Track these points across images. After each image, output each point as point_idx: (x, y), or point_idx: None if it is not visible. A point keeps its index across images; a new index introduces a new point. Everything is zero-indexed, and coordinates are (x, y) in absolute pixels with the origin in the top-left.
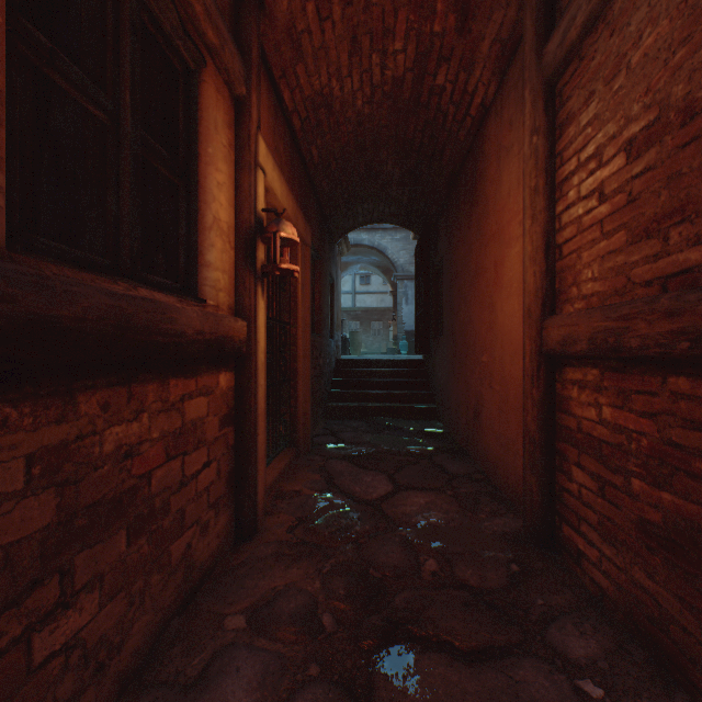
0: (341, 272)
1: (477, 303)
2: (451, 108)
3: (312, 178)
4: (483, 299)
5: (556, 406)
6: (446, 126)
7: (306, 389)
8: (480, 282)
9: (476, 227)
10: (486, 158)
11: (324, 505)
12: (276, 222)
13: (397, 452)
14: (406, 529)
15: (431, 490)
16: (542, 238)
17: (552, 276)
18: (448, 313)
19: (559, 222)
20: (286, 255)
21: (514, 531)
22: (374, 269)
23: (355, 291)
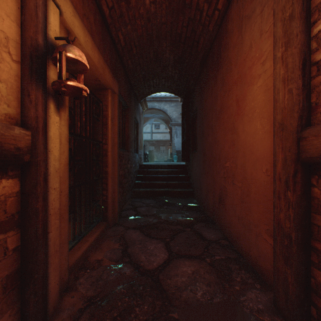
0: (145, 122)
1: (222, 129)
2: (205, 5)
3: (121, 56)
4: (226, 126)
5: (313, 208)
6: (202, 21)
7: (115, 184)
8: (224, 115)
9: (221, 82)
10: (229, 33)
11: (114, 278)
12: (64, 44)
13: (171, 222)
14: (178, 309)
15: (195, 258)
16: (299, 58)
17: (308, 92)
18: (200, 138)
19: (319, 40)
20: (80, 80)
21: (268, 308)
22: (161, 121)
23: (152, 132)
